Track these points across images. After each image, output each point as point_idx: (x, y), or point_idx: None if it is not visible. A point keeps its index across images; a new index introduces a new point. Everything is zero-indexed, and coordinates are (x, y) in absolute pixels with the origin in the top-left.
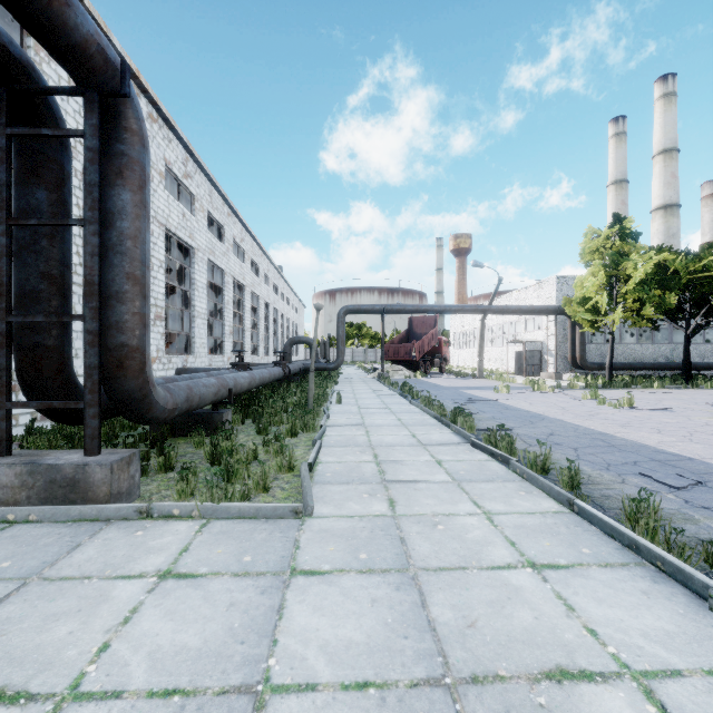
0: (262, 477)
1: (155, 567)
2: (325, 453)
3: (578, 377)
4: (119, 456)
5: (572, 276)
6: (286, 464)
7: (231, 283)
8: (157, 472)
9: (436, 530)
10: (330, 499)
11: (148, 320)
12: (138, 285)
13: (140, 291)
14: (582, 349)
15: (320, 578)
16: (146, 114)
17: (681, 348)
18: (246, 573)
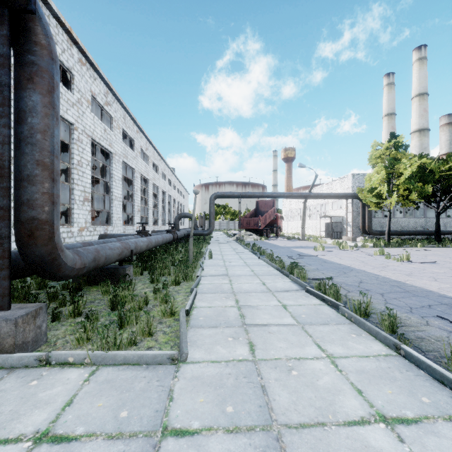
0: (148, 324)
1: (35, 427)
2: (200, 299)
3: (367, 239)
4: (26, 311)
5: (362, 174)
6: (169, 310)
7: (139, 177)
8: (68, 318)
9: (291, 377)
10: (201, 343)
11: (57, 198)
12: (47, 170)
13: (49, 175)
14: (369, 221)
15: (189, 440)
16: (77, 59)
17: (432, 220)
18: (120, 433)
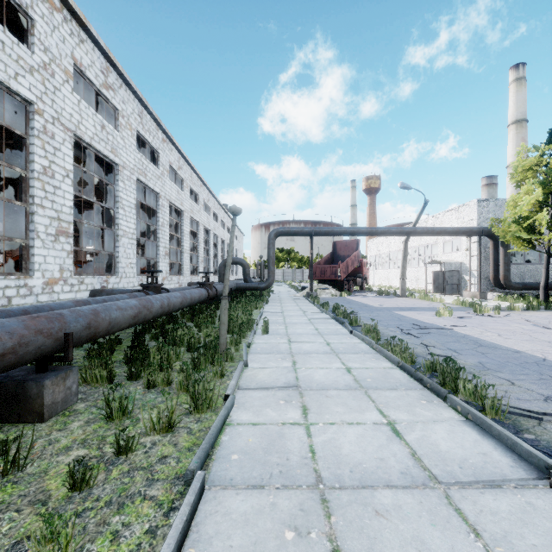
0: None
1: None
2: (201, 543)
3: (506, 296)
4: None
5: (492, 200)
6: None
7: (166, 206)
8: None
9: None
10: None
11: None
12: None
13: None
14: (506, 269)
15: None
16: None
17: None
18: None
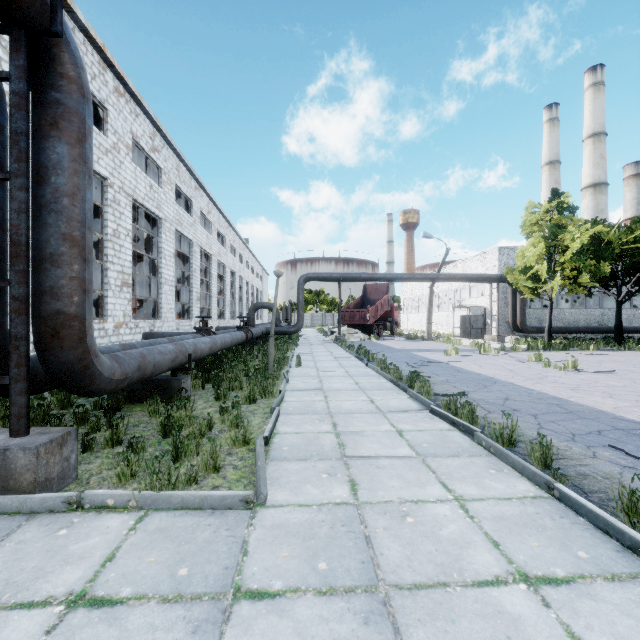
0: (213, 455)
1: (67, 587)
2: (283, 422)
3: (519, 339)
4: (49, 437)
5: (512, 247)
6: (241, 437)
7: (198, 252)
8: (103, 447)
9: (405, 525)
10: (286, 481)
11: (89, 285)
12: (77, 247)
13: (79, 253)
14: (522, 314)
15: (269, 604)
16: (112, 88)
17: (611, 313)
18: (178, 596)
